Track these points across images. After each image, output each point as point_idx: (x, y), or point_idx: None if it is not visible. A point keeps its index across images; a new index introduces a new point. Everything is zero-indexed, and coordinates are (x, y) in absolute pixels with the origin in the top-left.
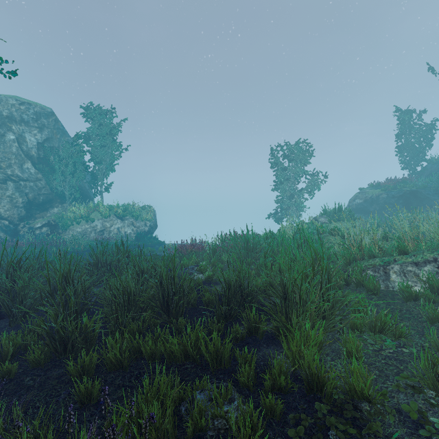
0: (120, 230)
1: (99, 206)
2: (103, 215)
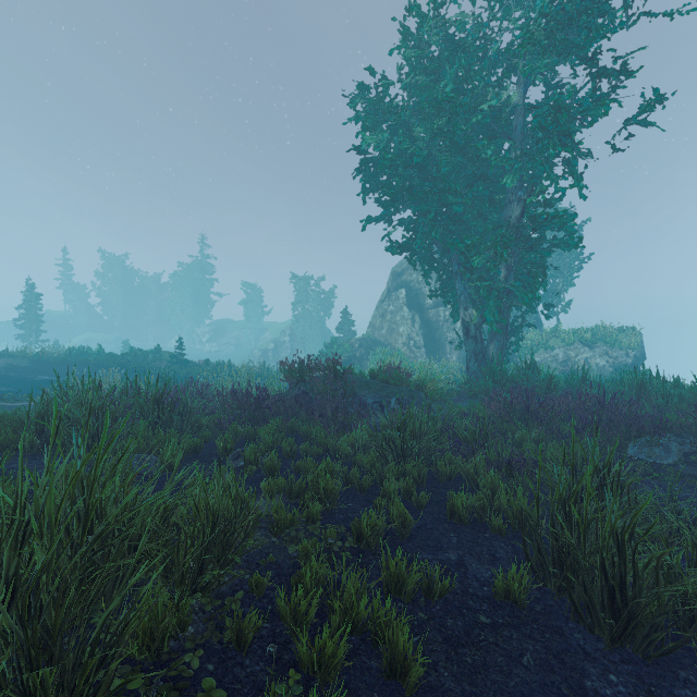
0: (588, 361)
1: (558, 330)
2: (565, 342)
